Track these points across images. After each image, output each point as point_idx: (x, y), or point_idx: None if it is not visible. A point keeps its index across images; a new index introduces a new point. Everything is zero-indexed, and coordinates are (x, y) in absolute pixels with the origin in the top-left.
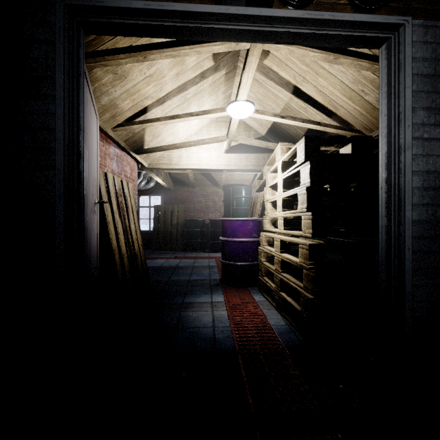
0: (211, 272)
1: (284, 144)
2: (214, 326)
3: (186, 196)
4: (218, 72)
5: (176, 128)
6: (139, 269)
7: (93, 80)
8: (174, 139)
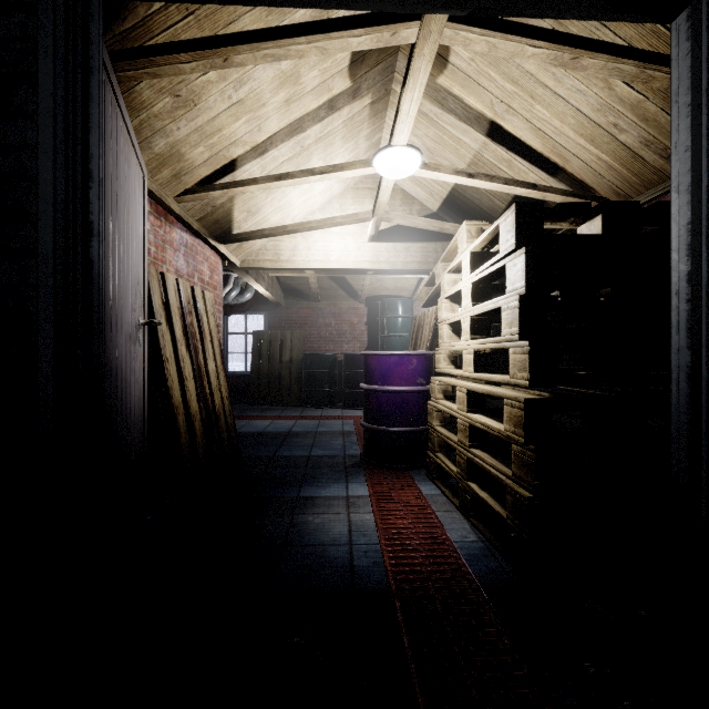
0: (346, 443)
1: (474, 222)
2: (351, 543)
3: (305, 315)
4: (358, 100)
5: (287, 200)
6: (222, 440)
7: (137, 106)
8: (284, 218)
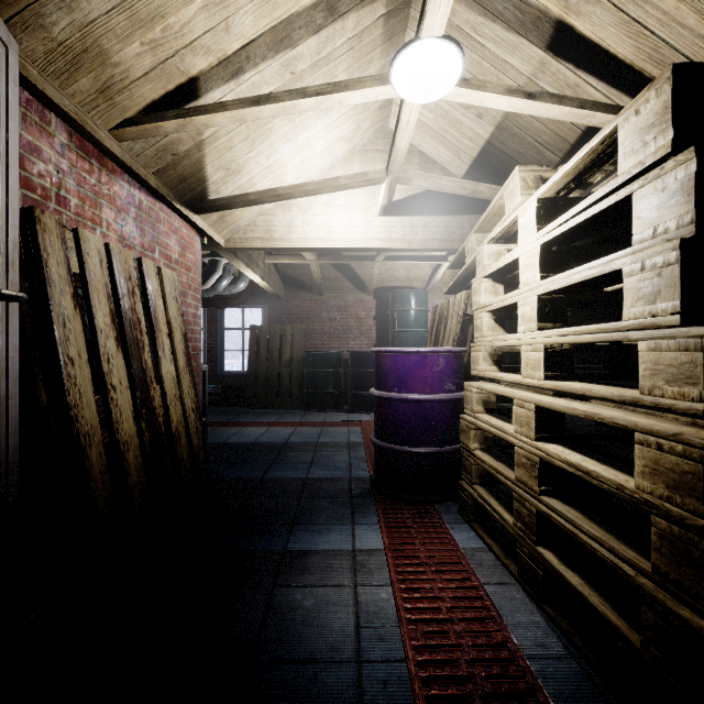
0: (352, 459)
1: (530, 167)
2: (359, 659)
3: (308, 309)
4: (368, 5)
5: (277, 158)
6: (180, 470)
7: None
8: (275, 184)
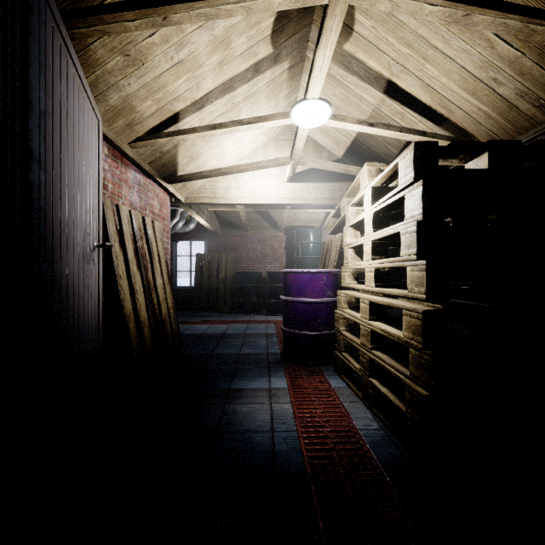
0: (269, 343)
1: (373, 164)
2: (272, 430)
3: (237, 241)
4: (278, 65)
5: (221, 148)
6: (167, 342)
7: (93, 63)
8: (219, 163)
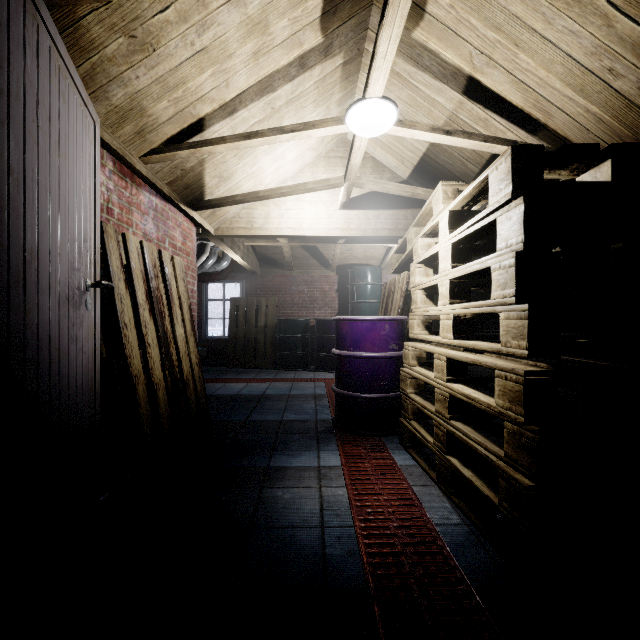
0: (318, 406)
1: (450, 183)
2: (322, 526)
3: (280, 283)
4: (330, 59)
5: (259, 166)
6: (190, 408)
7: (87, 45)
8: (256, 185)
